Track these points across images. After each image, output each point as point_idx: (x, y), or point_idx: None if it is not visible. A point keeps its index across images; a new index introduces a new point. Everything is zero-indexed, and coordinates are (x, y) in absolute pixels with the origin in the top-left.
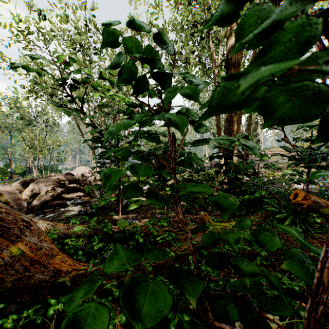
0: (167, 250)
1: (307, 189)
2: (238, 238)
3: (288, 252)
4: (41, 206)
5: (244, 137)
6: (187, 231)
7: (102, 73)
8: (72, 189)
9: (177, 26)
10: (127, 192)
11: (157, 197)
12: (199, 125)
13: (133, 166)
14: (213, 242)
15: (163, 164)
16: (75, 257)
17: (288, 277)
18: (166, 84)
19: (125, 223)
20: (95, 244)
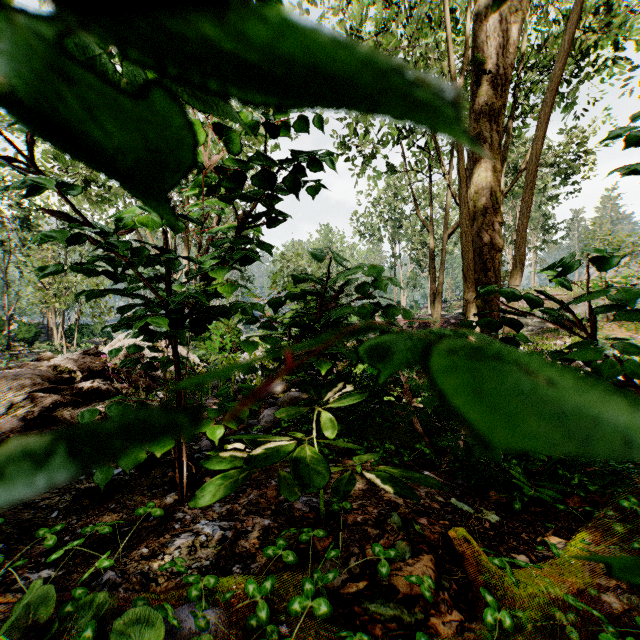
0: None
1: None
2: None
3: None
4: None
5: (594, 260)
6: None
7: None
8: (87, 394)
9: None
10: None
11: None
12: None
13: None
14: None
15: None
16: None
17: None
18: None
19: None
20: None
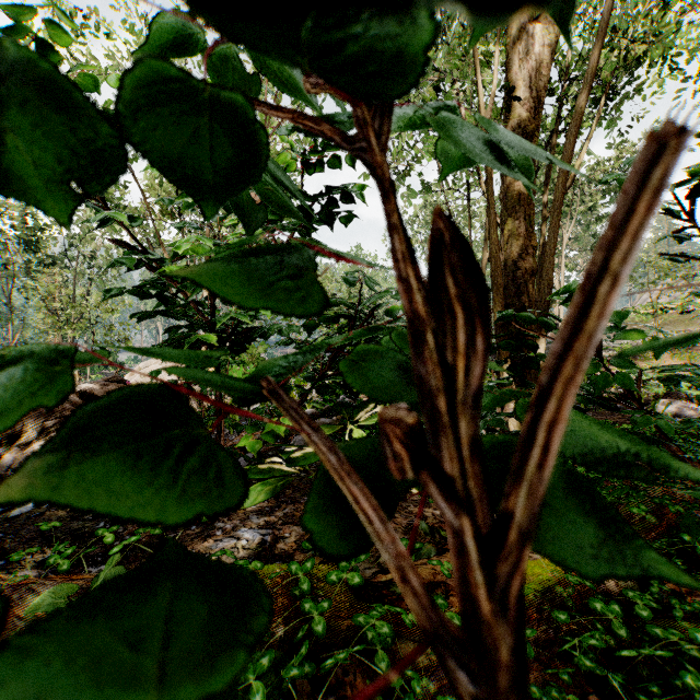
0: None
1: None
2: None
3: None
4: None
5: None
6: None
7: None
8: None
9: None
10: None
11: None
12: None
13: None
14: None
15: None
16: None
17: None
18: None
19: None
20: None
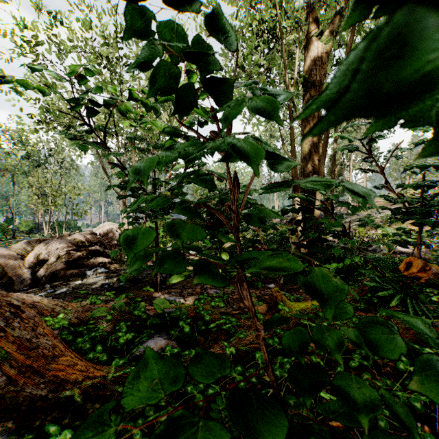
0: (225, 344)
1: (420, 256)
2: (339, 339)
3: (416, 359)
4: (50, 277)
5: None
6: (257, 326)
7: (133, 91)
8: (93, 253)
9: (237, 31)
10: (164, 264)
11: (211, 273)
12: (276, 161)
13: (173, 224)
14: (299, 346)
15: (220, 220)
16: (92, 355)
17: (400, 384)
18: (224, 101)
19: (165, 304)
20: (121, 335)
